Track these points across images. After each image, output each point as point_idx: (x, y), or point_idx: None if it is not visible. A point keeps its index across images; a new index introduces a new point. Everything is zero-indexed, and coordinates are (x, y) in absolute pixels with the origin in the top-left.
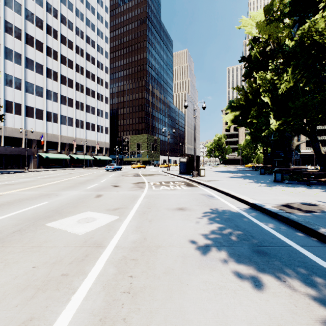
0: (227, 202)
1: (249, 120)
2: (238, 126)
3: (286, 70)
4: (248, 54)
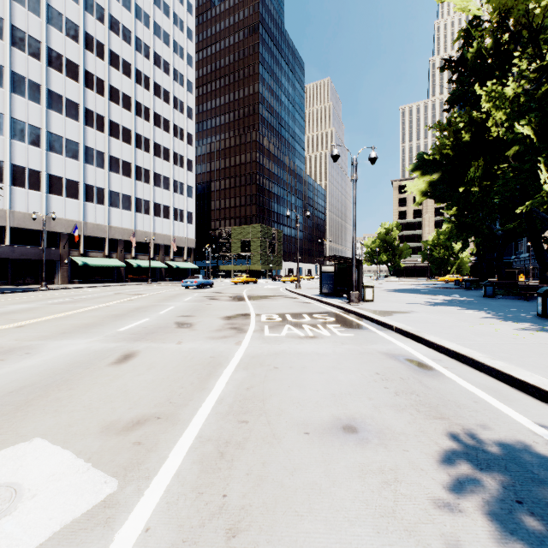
0: (482, 392)
1: (463, 188)
2: (437, 201)
3: (543, 81)
4: (460, 54)
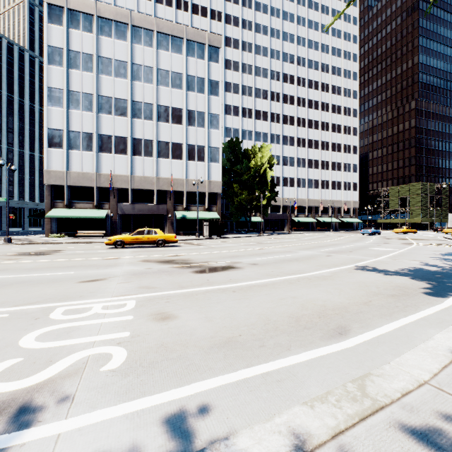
0: None
1: None
2: None
3: None
4: None
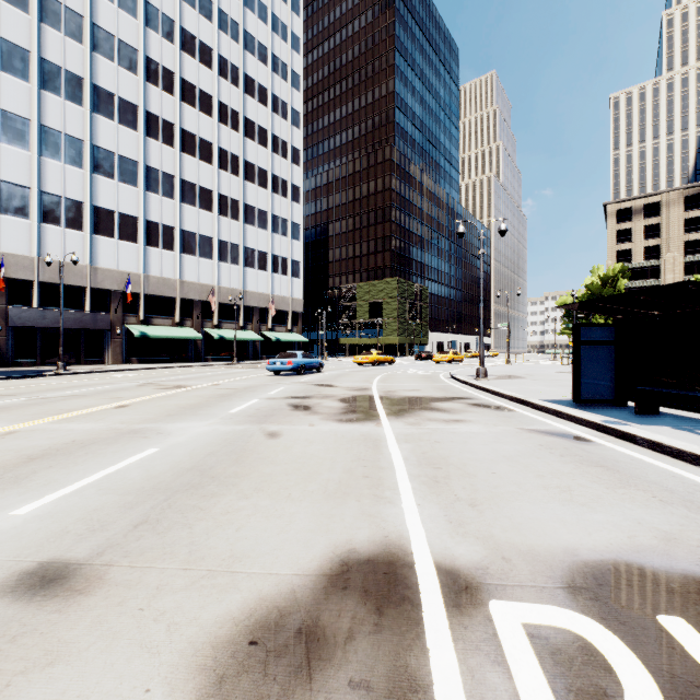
0: None
1: None
2: None
3: None
4: None
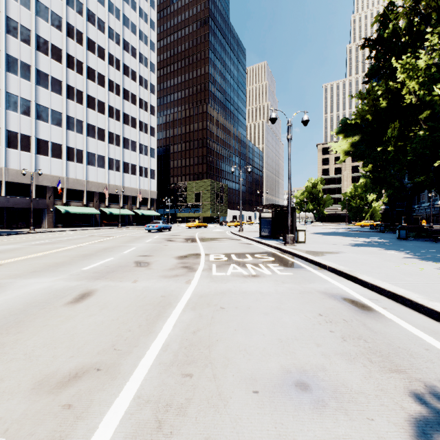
0: (430, 338)
1: (381, 147)
2: (358, 158)
3: None
4: (378, 34)
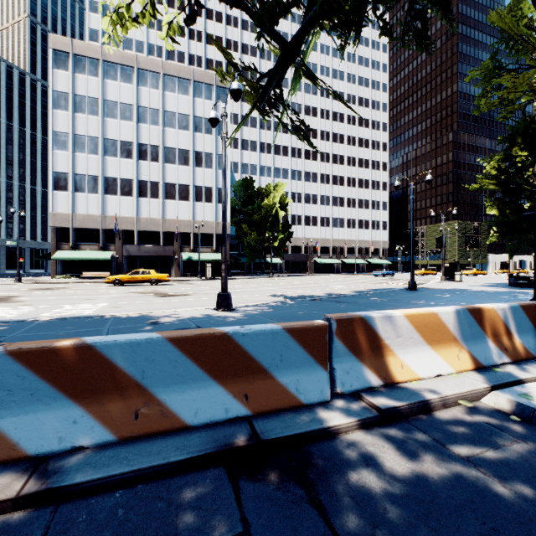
0: None
1: None
2: None
3: None
4: None
